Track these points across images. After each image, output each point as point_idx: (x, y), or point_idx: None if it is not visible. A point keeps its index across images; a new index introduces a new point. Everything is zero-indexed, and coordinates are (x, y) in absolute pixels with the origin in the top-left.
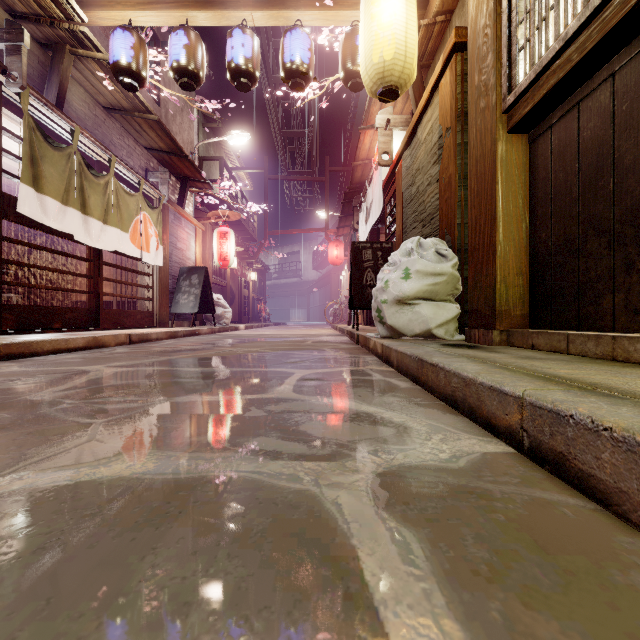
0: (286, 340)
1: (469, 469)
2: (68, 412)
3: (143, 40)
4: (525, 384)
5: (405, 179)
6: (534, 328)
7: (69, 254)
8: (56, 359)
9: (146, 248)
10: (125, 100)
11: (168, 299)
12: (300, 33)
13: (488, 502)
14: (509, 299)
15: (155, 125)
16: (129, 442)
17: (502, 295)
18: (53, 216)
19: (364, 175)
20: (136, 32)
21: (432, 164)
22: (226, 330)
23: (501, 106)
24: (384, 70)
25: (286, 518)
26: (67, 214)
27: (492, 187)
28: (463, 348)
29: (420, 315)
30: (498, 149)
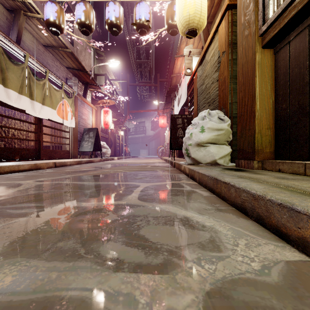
0: (137, 165)
1: (285, 285)
2: None
3: (62, 8)
4: None
5: (199, 82)
6: (277, 159)
7: (24, 120)
8: (9, 176)
9: (66, 118)
10: (54, 41)
11: (77, 144)
12: (144, 4)
13: None
14: (263, 143)
15: (70, 55)
16: (8, 248)
17: (259, 140)
18: (14, 100)
19: (177, 82)
20: (58, 4)
21: (214, 72)
22: (107, 160)
23: (258, 32)
24: (189, 19)
25: None
26: (22, 99)
27: (253, 79)
28: (238, 171)
29: (210, 152)
30: (256, 57)
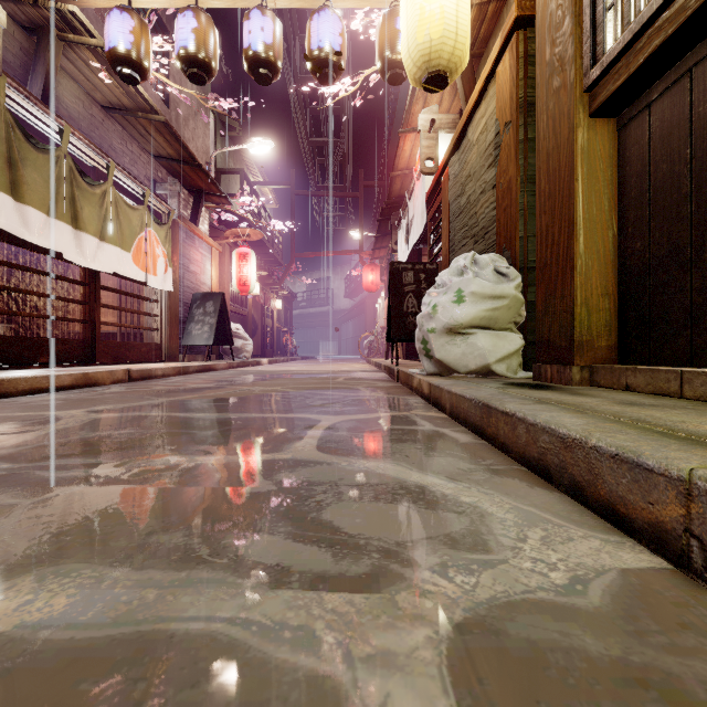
0: (314, 377)
1: (613, 613)
2: None
3: (145, 24)
4: (681, 455)
5: (453, 189)
6: (624, 363)
7: (59, 276)
8: (30, 401)
9: (152, 270)
10: (126, 97)
11: (179, 329)
12: (330, 15)
13: None
14: (592, 327)
15: (162, 128)
16: (50, 546)
17: (583, 322)
18: (37, 230)
19: (404, 188)
20: (136, 14)
21: (487, 168)
22: (246, 365)
23: (582, 83)
24: (431, 51)
25: None
26: (54, 228)
27: (570, 185)
28: (536, 389)
29: (476, 347)
30: (578, 137)
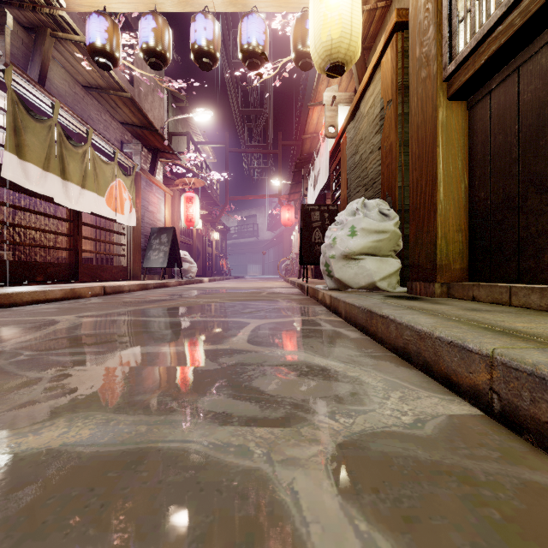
0: (244, 291)
1: (438, 438)
2: (22, 365)
3: (116, 24)
4: (491, 341)
5: (349, 149)
6: (473, 281)
7: (51, 215)
8: (33, 309)
9: (121, 210)
10: (101, 79)
11: (140, 255)
12: (256, 18)
13: (473, 488)
14: (449, 254)
15: (128, 102)
16: (71, 401)
17: (443, 250)
18: (35, 181)
19: (312, 147)
20: (110, 17)
21: (374, 134)
22: (192, 283)
23: (442, 75)
24: (332, 47)
25: (230, 516)
26: (48, 179)
27: (433, 150)
28: (407, 300)
29: (365, 269)
30: (439, 115)
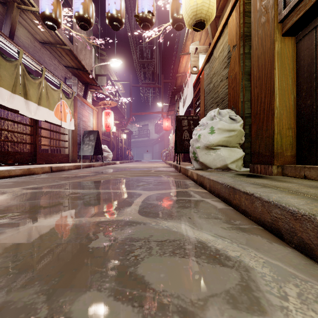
0: (140, 170)
1: None
2: None
3: (59, 1)
4: None
5: (206, 80)
6: (300, 164)
7: (18, 122)
8: None
9: (64, 120)
10: (51, 37)
11: (77, 147)
12: None
13: None
14: (283, 145)
15: (69, 52)
16: None
17: (278, 142)
18: (6, 99)
19: (182, 82)
20: None
21: (223, 69)
22: (109, 164)
23: (277, 18)
24: (197, 10)
25: None
26: (15, 98)
27: (271, 71)
28: (255, 178)
29: (220, 156)
30: (275, 46)
